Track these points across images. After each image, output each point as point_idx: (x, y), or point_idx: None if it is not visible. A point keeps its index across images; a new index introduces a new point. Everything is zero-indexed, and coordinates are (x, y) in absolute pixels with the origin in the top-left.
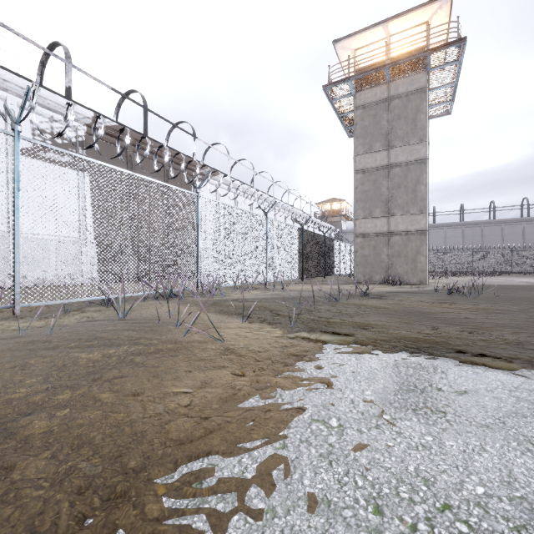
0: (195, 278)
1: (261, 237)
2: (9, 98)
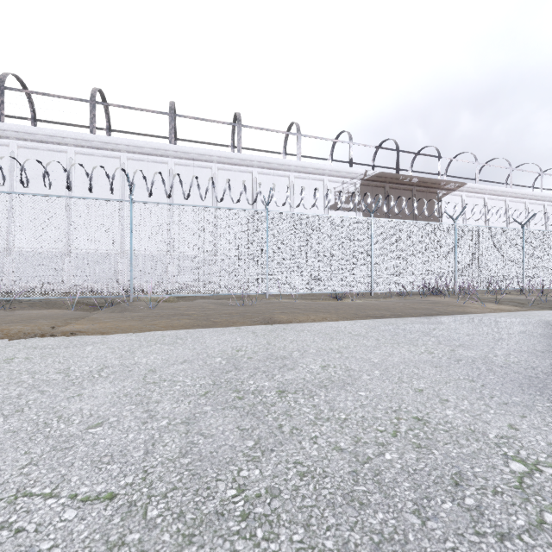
0: (453, 282)
1: (516, 248)
2: (325, 178)
